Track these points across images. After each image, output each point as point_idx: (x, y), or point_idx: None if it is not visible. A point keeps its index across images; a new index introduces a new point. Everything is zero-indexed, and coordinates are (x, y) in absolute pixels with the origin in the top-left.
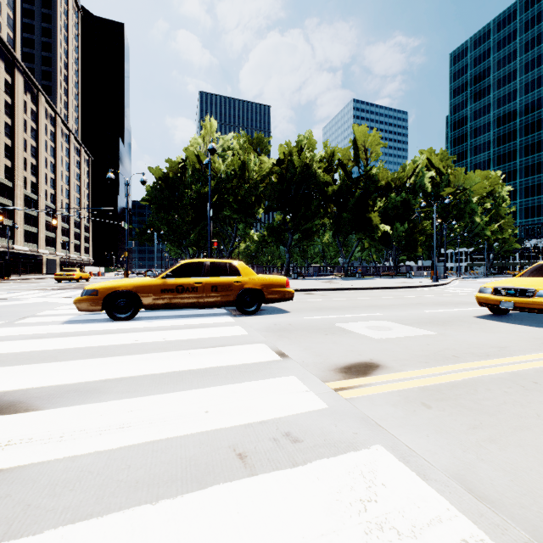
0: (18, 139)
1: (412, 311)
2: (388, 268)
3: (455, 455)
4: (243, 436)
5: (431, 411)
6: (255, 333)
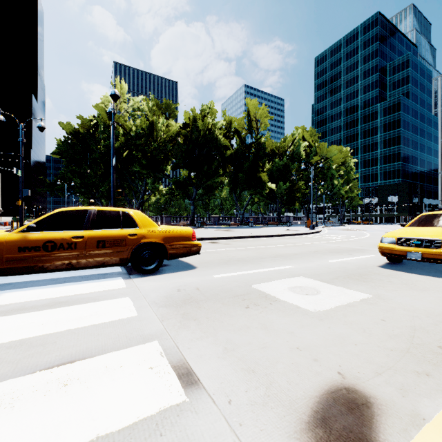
0: None
1: (319, 262)
2: (272, 218)
3: None
4: None
5: None
6: (149, 310)
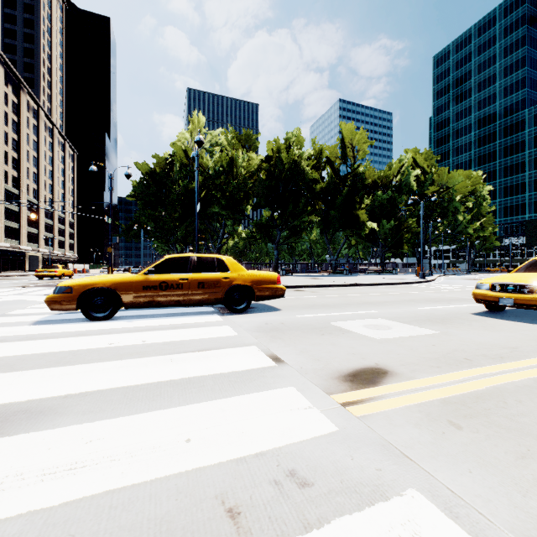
0: None
1: (407, 308)
2: (374, 265)
3: (514, 502)
4: (234, 478)
5: (463, 434)
6: (246, 333)
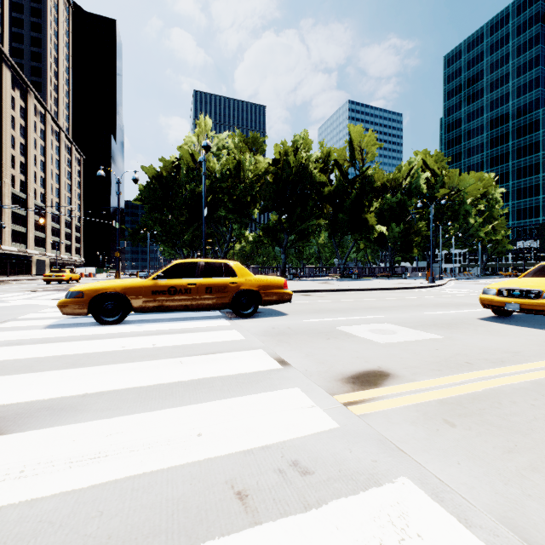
0: (6, 136)
1: (414, 313)
2: (383, 269)
3: (496, 489)
4: (242, 467)
5: (456, 431)
6: (253, 337)
